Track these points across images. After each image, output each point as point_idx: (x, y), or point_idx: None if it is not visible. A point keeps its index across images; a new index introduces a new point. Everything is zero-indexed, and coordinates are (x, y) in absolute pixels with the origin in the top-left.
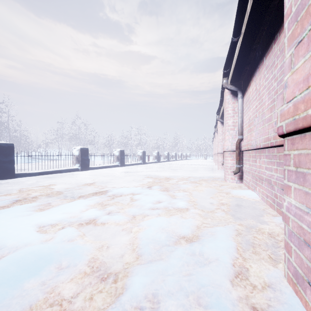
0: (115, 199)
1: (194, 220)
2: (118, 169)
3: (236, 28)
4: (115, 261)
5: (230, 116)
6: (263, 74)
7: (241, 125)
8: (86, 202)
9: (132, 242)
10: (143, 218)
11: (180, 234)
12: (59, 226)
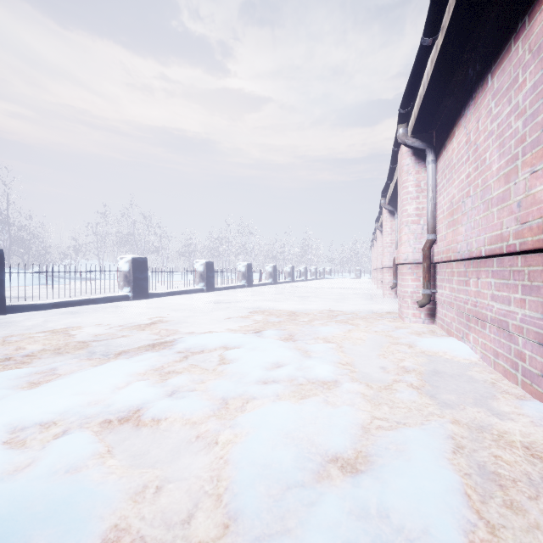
0: (189, 360)
1: (354, 412)
2: (202, 297)
3: (433, 15)
4: (171, 537)
5: (410, 198)
6: (486, 108)
7: (432, 213)
8: (128, 367)
9: (216, 475)
10: (243, 406)
11: (326, 450)
12: (57, 429)
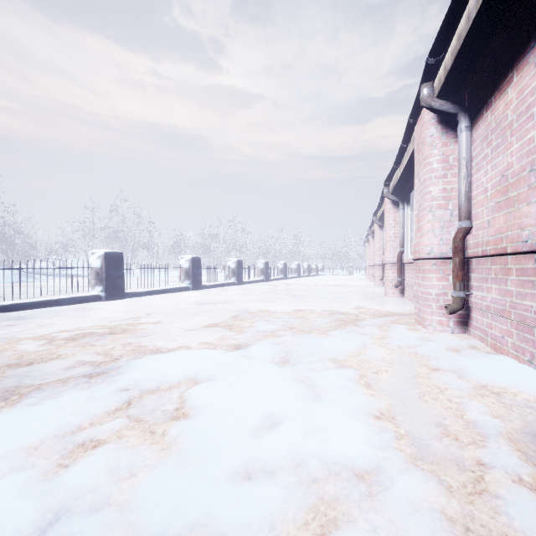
0: (133, 407)
1: None
2: (186, 296)
3: None
4: None
5: (435, 177)
6: None
7: (467, 194)
8: (14, 433)
9: None
10: None
11: None
12: None
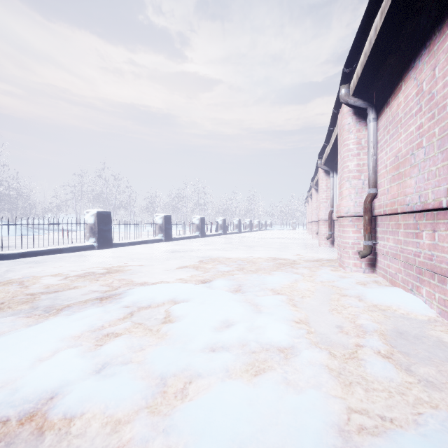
0: (134, 317)
1: (324, 401)
2: (160, 246)
3: None
4: None
5: (351, 155)
6: (447, 51)
7: (374, 169)
8: (63, 328)
9: None
10: (185, 389)
11: None
12: None
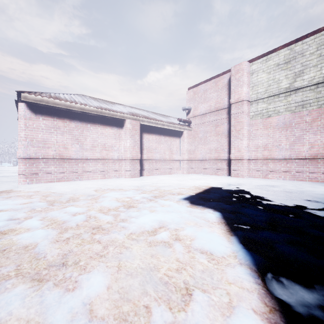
0: None
1: None
2: None
3: None
4: None
5: None
6: None
7: None
8: None
9: None
10: None
11: None
12: None
